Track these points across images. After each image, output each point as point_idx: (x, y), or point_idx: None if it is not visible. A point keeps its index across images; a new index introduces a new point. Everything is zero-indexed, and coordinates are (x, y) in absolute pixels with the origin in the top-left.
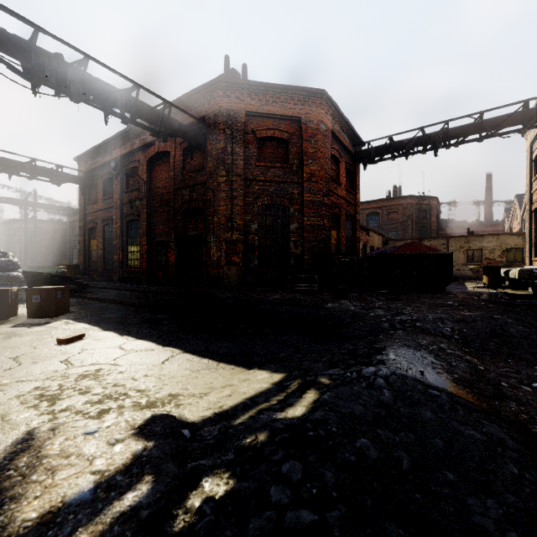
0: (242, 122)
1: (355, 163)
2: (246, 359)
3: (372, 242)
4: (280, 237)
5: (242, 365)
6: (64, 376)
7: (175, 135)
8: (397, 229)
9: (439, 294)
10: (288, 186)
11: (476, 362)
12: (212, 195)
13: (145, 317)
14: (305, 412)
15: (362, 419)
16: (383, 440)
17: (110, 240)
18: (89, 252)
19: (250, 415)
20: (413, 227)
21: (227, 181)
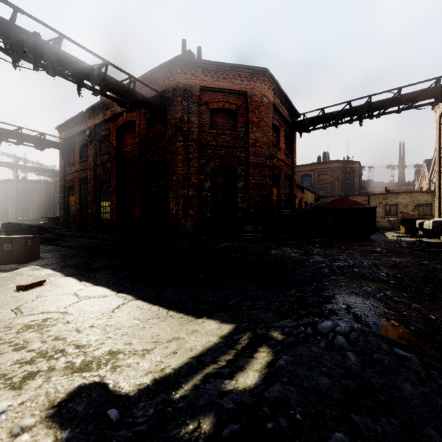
0: (197, 95)
1: (292, 131)
2: (195, 307)
3: (306, 199)
4: (229, 193)
5: (191, 313)
6: (7, 327)
7: (140, 106)
8: (326, 188)
9: (365, 242)
10: (236, 150)
11: (423, 309)
12: (171, 157)
13: (107, 263)
14: (259, 381)
15: (329, 396)
16: (363, 432)
17: (85, 196)
18: (68, 207)
19: (194, 384)
20: (339, 187)
21: (184, 146)
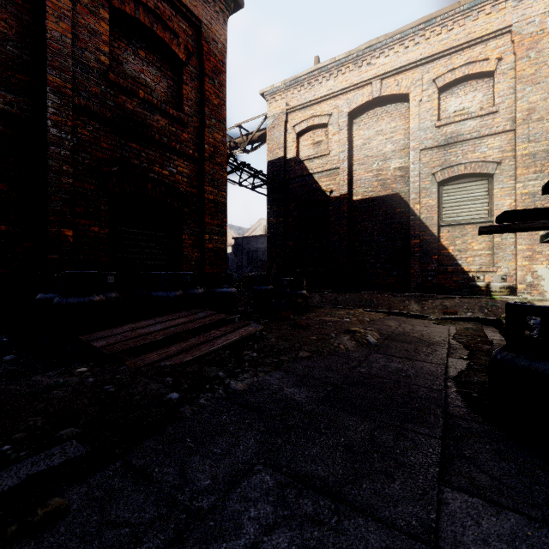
0: None
1: None
2: None
3: None
4: None
5: None
6: None
7: None
8: None
9: None
10: None
11: None
12: None
13: None
14: None
15: None
16: None
17: None
18: None
19: None
20: None
21: None
